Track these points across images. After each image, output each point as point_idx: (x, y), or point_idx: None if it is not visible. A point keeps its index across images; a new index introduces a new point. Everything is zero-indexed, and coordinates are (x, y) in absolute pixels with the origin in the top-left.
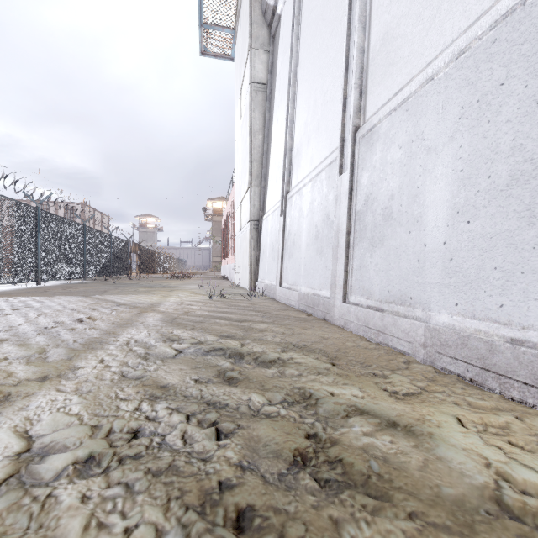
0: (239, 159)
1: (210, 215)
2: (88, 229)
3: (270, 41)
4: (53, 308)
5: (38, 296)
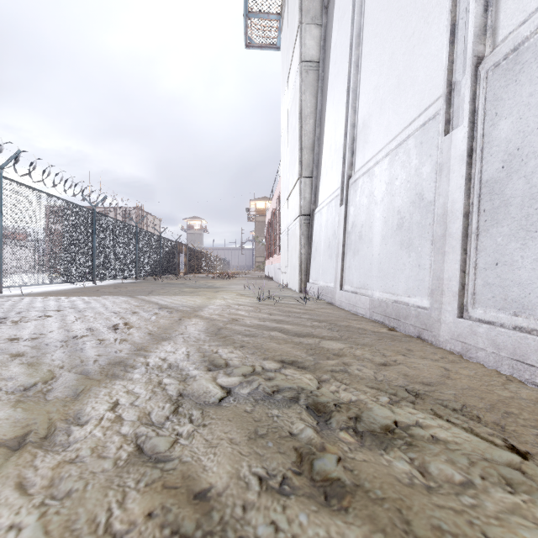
0: (286, 150)
1: (253, 215)
2: (140, 231)
3: (322, 13)
4: (95, 311)
5: (88, 296)
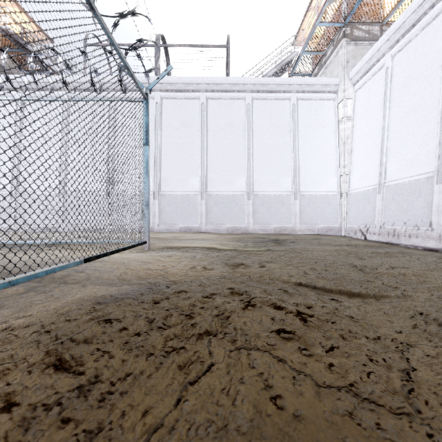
0: None
1: None
2: None
3: None
4: None
5: None
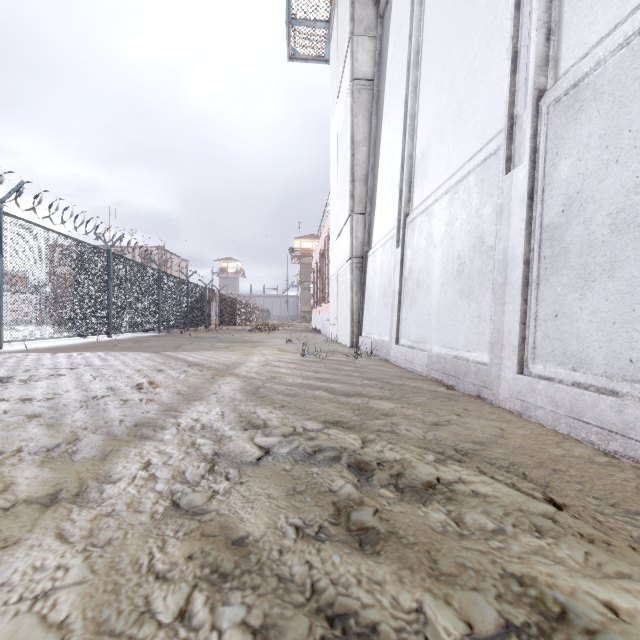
0: (335, 182)
1: (298, 257)
2: (163, 275)
3: (377, 23)
4: (114, 368)
5: (104, 351)
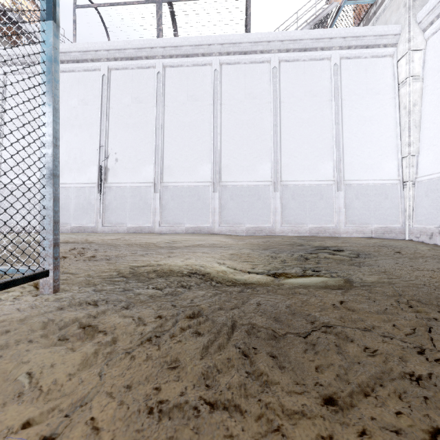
0: None
1: None
2: None
3: None
4: None
5: None
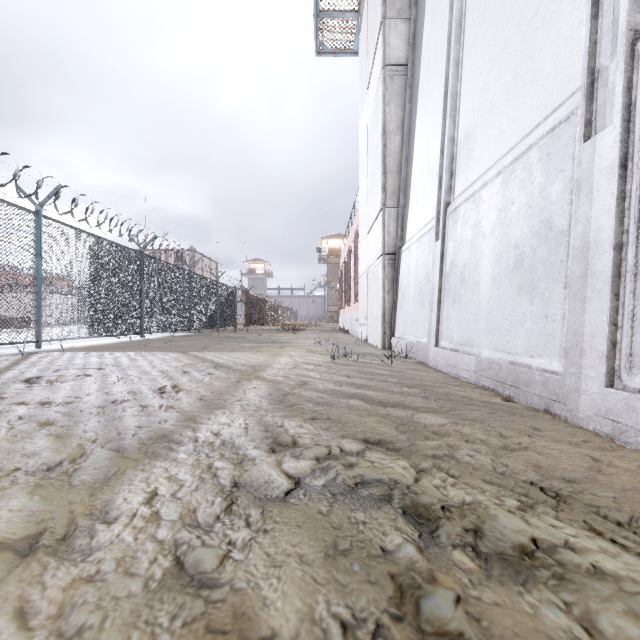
0: (365, 176)
1: (325, 256)
2: (194, 276)
3: (411, 4)
4: (140, 370)
5: (135, 351)
